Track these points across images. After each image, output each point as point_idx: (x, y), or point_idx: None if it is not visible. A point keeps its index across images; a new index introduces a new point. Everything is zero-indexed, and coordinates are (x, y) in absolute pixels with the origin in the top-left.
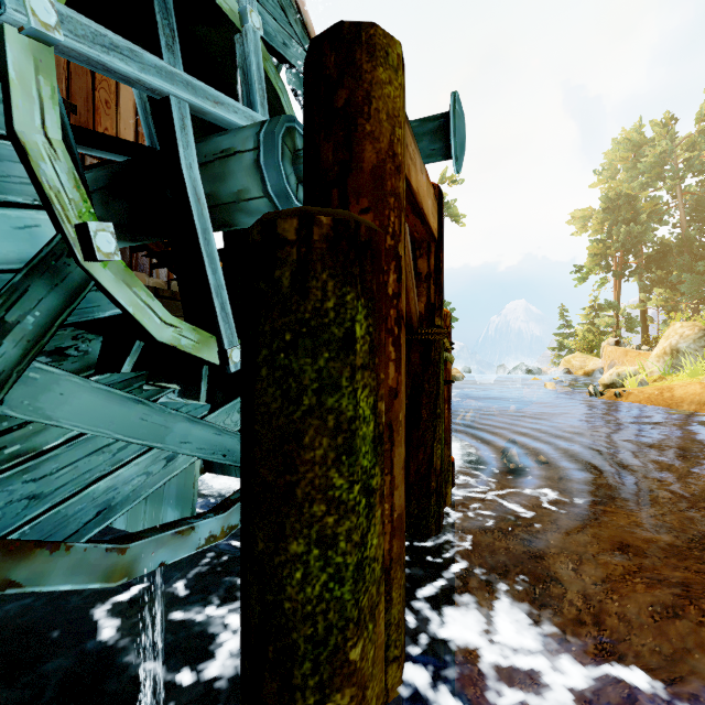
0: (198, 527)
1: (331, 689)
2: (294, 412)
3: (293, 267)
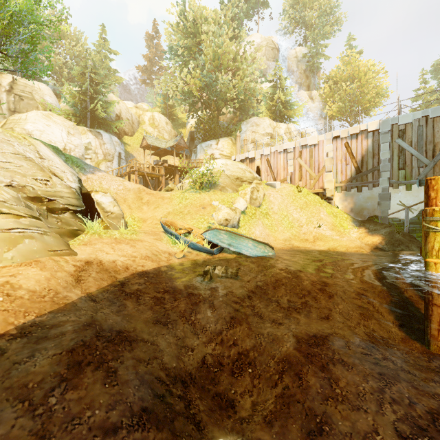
0: None
1: None
2: None
3: None
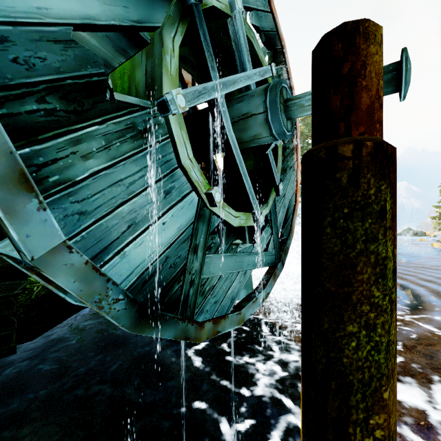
0: (229, 317)
1: (372, 412)
2: (350, 252)
3: (349, 171)
